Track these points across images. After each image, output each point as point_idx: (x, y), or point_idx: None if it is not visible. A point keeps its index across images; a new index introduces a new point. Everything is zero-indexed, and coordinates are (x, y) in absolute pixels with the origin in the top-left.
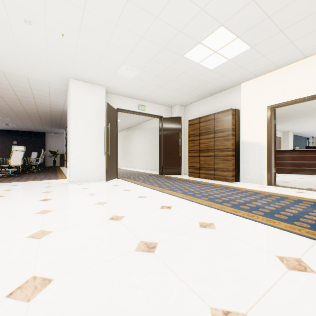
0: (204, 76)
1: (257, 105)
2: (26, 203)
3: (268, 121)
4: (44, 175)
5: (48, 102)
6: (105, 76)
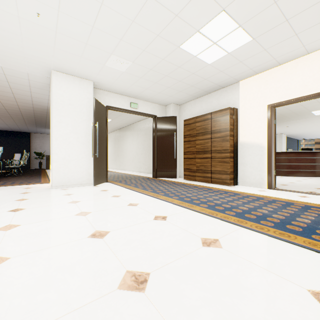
0: (201, 72)
1: (256, 104)
2: None
3: (268, 120)
4: (25, 179)
5: (29, 98)
6: (93, 69)
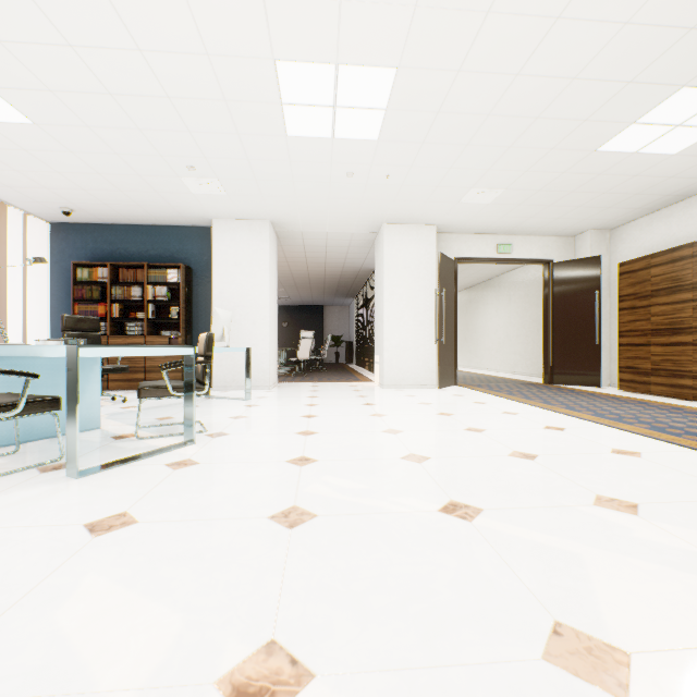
0: (655, 169)
1: None
2: (350, 405)
3: None
4: (336, 375)
5: (342, 261)
6: (439, 211)
